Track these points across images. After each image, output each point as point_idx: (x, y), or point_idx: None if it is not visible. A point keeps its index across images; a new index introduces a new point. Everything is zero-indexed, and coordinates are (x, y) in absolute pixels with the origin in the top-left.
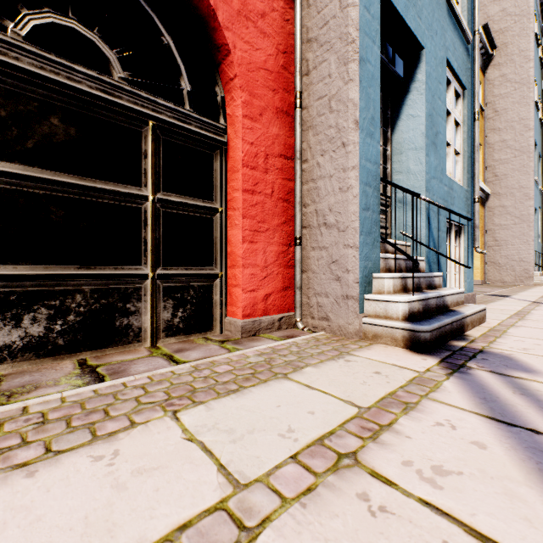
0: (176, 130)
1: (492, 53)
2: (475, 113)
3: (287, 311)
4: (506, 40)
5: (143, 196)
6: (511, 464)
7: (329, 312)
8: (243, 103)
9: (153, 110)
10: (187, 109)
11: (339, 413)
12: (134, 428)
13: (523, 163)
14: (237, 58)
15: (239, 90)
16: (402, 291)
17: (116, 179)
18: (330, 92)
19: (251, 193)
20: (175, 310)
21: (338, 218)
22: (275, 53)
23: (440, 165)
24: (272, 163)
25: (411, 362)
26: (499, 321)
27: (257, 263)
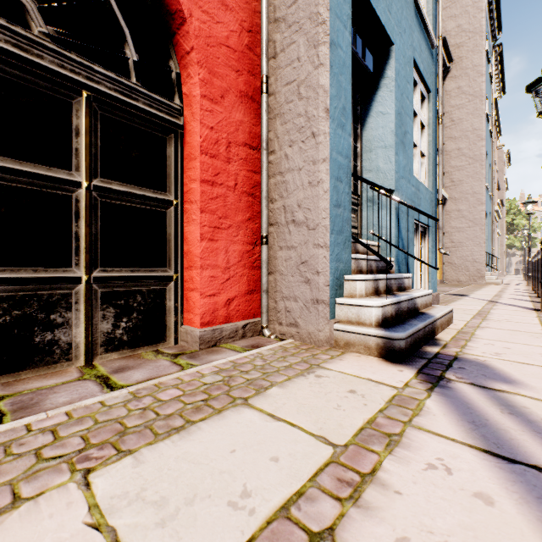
0: (118, 105)
1: (449, 65)
2: (439, 116)
3: (252, 317)
4: (461, 54)
5: (74, 182)
6: (529, 530)
7: (298, 318)
8: (202, 80)
9: (87, 78)
10: (133, 81)
11: (310, 457)
12: (14, 510)
13: (476, 170)
14: (195, 28)
15: (197, 65)
16: (374, 294)
17: (36, 159)
18: (299, 76)
19: (211, 185)
20: (117, 320)
21: (307, 215)
22: (239, 29)
23: (408, 165)
24: (236, 152)
25: (387, 375)
26: (464, 322)
27: (218, 264)
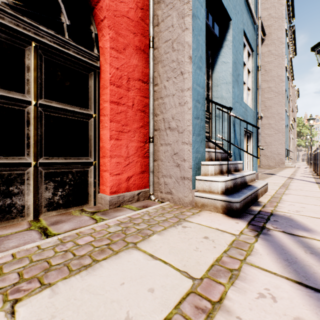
0: (56, 52)
1: (264, 38)
2: (258, 66)
3: (143, 188)
4: (271, 31)
5: (26, 101)
6: None
7: (172, 188)
8: (111, 38)
9: (34, 33)
10: (66, 37)
11: (176, 289)
12: None
13: (280, 100)
14: (106, 4)
15: (107, 28)
16: (220, 173)
17: None
18: (173, 37)
19: (117, 104)
20: (55, 190)
21: (178, 124)
22: (135, 7)
23: (240, 95)
24: (133, 84)
25: (228, 226)
26: (275, 190)
27: (121, 154)
